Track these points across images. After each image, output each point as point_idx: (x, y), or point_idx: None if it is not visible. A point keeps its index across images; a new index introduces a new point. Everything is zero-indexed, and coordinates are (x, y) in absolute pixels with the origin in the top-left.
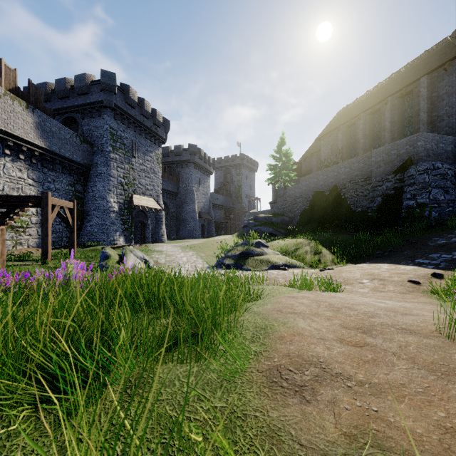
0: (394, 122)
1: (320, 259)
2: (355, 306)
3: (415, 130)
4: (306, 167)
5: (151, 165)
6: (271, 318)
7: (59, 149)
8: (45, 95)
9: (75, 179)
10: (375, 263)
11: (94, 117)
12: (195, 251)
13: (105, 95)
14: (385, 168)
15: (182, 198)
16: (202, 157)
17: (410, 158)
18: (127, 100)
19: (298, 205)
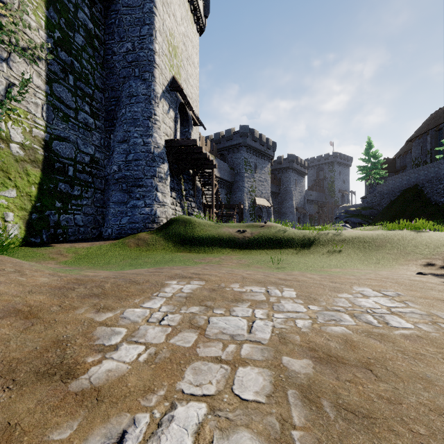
0: None
1: None
2: None
3: None
4: (401, 164)
5: (264, 176)
6: None
7: (223, 176)
8: None
9: (227, 191)
10: None
11: (235, 152)
12: None
13: (242, 140)
14: None
15: (282, 197)
16: (299, 162)
17: None
18: (253, 139)
19: (386, 200)
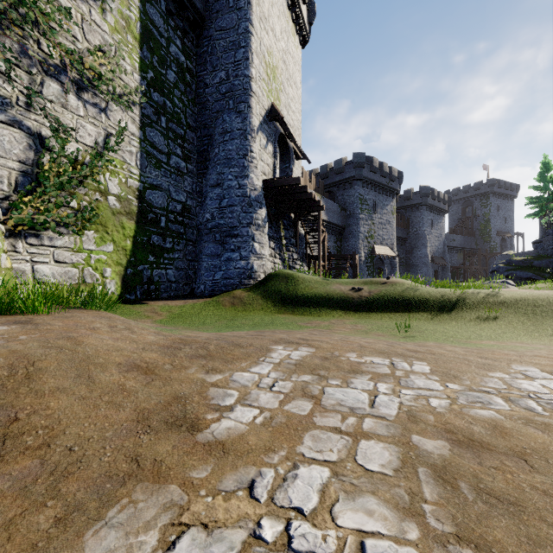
0: None
1: None
2: None
3: None
4: None
5: (386, 217)
6: None
7: (332, 219)
8: None
9: (337, 238)
10: None
11: (347, 188)
12: None
13: (356, 171)
14: None
15: (411, 243)
16: (435, 196)
17: None
18: (371, 169)
19: None
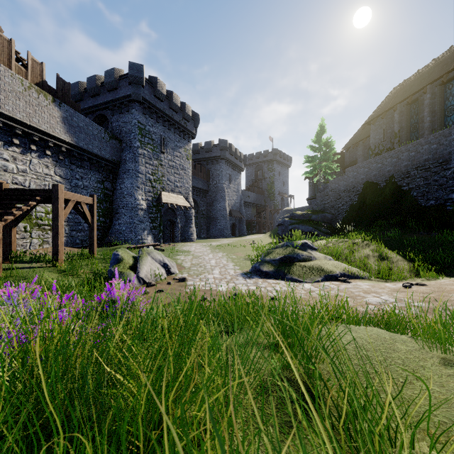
0: None
1: (391, 267)
2: None
3: None
4: (350, 158)
5: (180, 161)
6: None
7: (87, 145)
8: (78, 94)
9: (104, 177)
10: None
11: (123, 112)
12: (225, 252)
13: (132, 89)
14: None
15: (212, 196)
16: (233, 152)
17: None
18: (155, 93)
19: (344, 200)
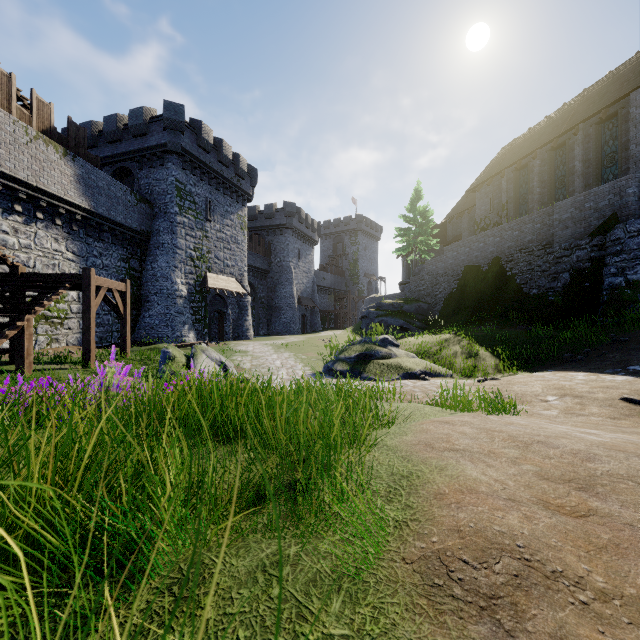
0: (588, 162)
1: (477, 365)
2: (553, 441)
3: (622, 171)
4: (453, 232)
5: (232, 232)
6: (417, 459)
7: (108, 212)
8: (91, 138)
9: (130, 253)
10: (564, 372)
11: (155, 166)
12: (293, 352)
13: (169, 136)
14: (576, 229)
15: (274, 278)
16: (303, 219)
17: (614, 213)
18: (199, 142)
19: (442, 286)
